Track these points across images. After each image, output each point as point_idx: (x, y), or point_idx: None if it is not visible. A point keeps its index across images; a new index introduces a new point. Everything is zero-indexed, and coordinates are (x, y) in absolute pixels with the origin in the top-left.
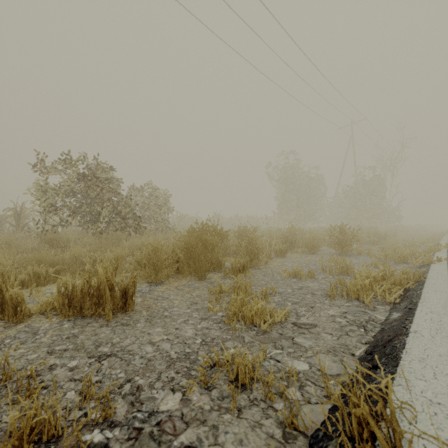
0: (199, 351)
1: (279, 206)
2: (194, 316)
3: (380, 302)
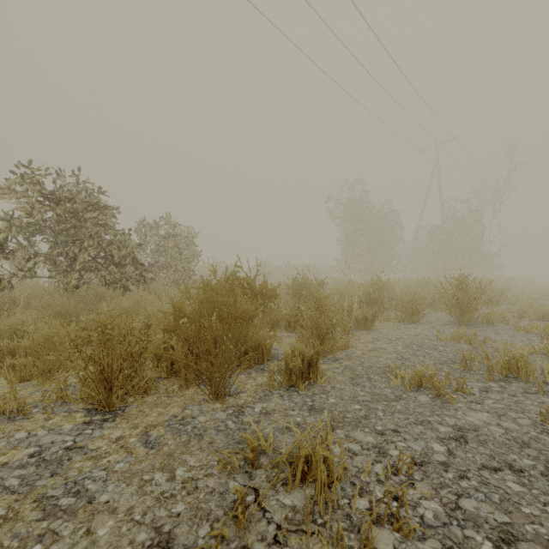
0: None
1: (344, 251)
2: None
3: None
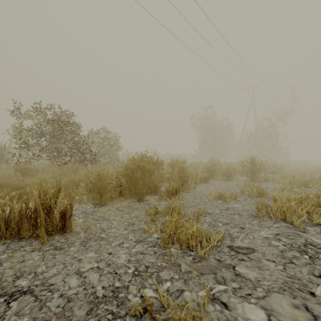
0: (130, 286)
1: (200, 147)
2: (129, 238)
3: (306, 222)
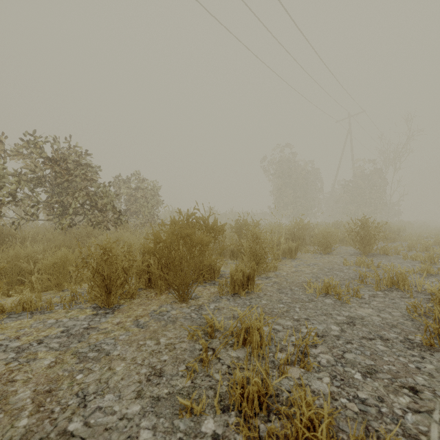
0: None
1: (276, 201)
2: (141, 437)
3: None
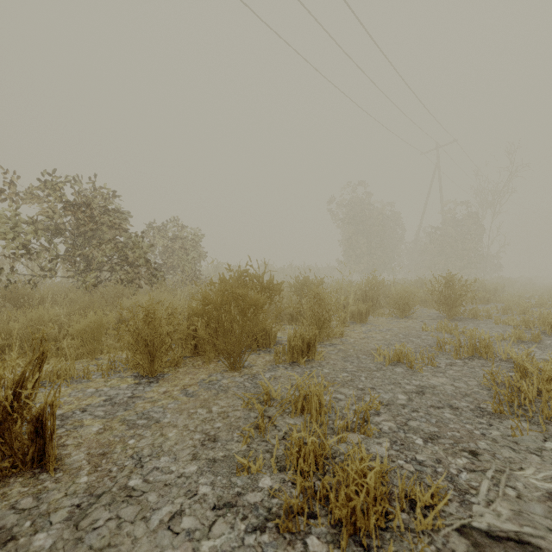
0: None
1: (346, 253)
2: (200, 491)
3: None
